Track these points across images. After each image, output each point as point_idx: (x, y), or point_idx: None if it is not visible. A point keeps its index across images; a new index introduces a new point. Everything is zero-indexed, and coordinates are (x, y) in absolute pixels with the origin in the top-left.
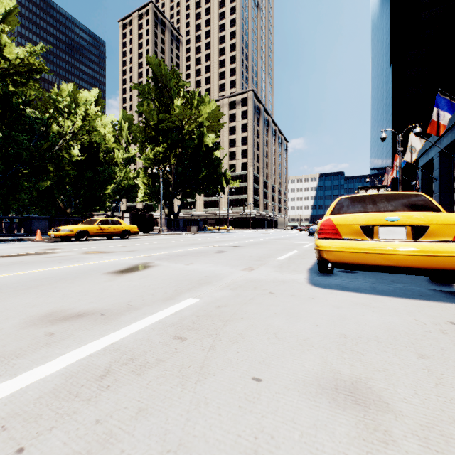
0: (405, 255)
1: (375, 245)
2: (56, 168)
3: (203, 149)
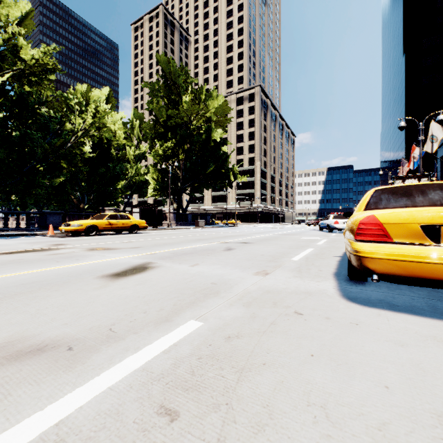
0: None
1: None
2: (69, 165)
3: (211, 144)
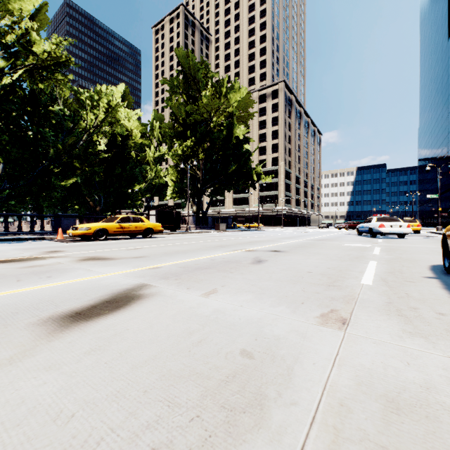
0: None
1: None
2: (82, 165)
3: (232, 141)
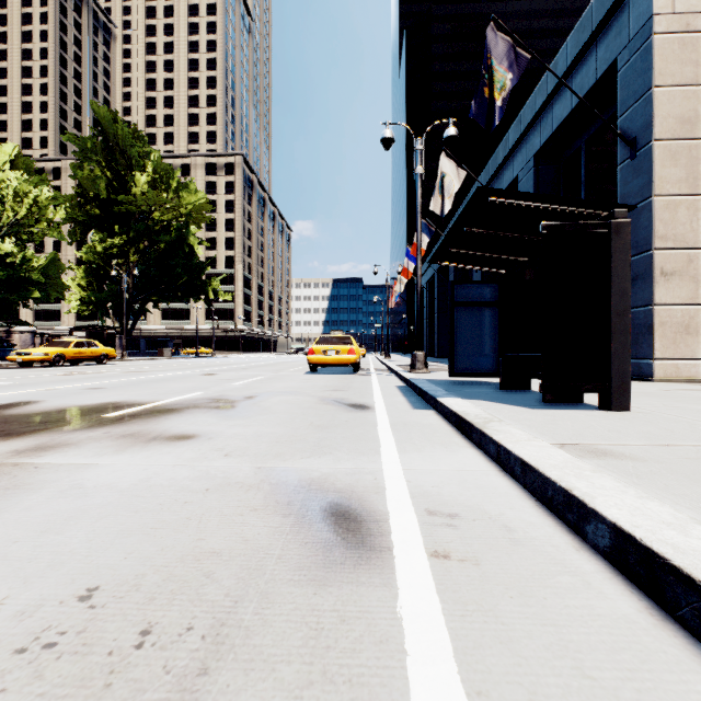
0: (334, 360)
1: (326, 357)
2: None
3: (184, 248)
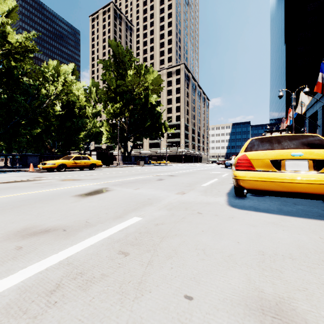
0: (308, 184)
1: (283, 175)
2: (44, 120)
3: (148, 106)
